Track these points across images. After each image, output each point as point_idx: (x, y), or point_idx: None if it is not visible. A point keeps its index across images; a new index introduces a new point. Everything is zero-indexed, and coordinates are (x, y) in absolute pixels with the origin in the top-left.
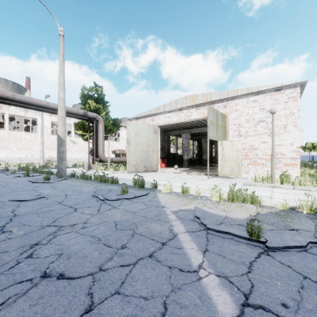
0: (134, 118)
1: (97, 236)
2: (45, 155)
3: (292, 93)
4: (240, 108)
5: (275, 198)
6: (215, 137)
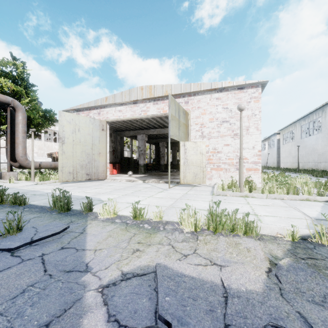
0: (74, 109)
1: None
2: None
3: (254, 93)
4: (203, 106)
5: (261, 216)
6: (177, 137)
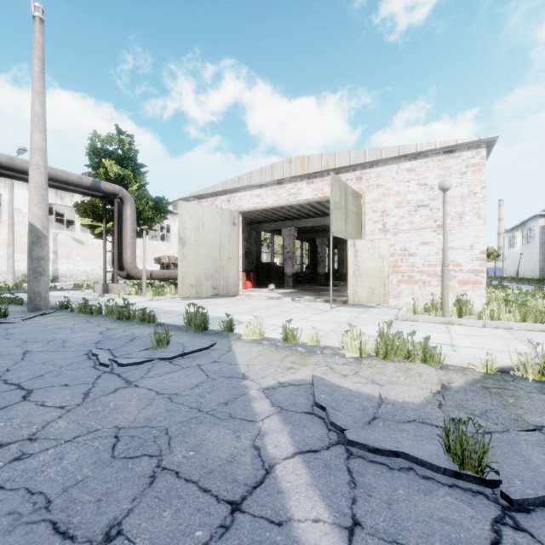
0: (195, 196)
1: (46, 491)
2: (20, 265)
3: (474, 158)
4: (385, 183)
5: (460, 347)
6: (343, 233)
